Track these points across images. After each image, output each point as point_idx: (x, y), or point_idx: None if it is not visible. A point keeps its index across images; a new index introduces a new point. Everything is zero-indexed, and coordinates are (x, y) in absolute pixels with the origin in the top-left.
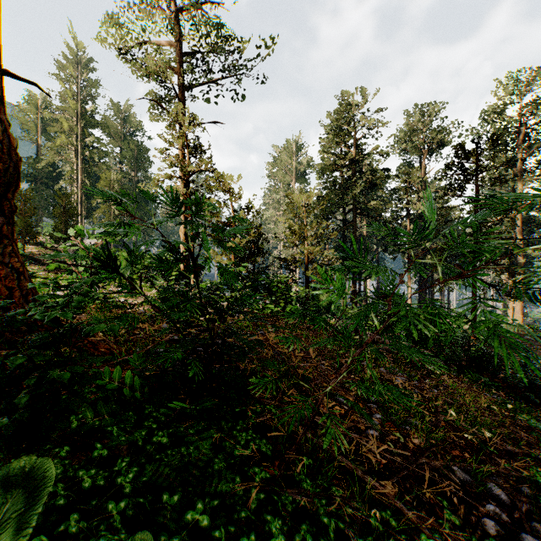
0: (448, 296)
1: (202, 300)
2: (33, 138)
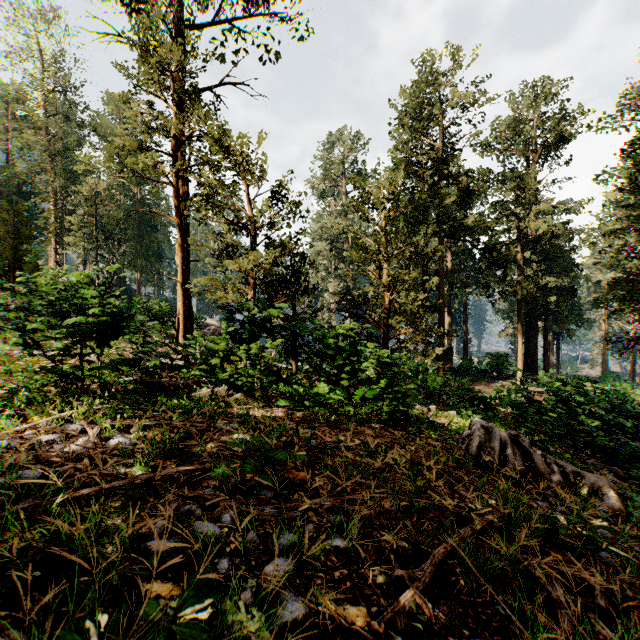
0: (557, 353)
1: (171, 381)
2: (0, 141)
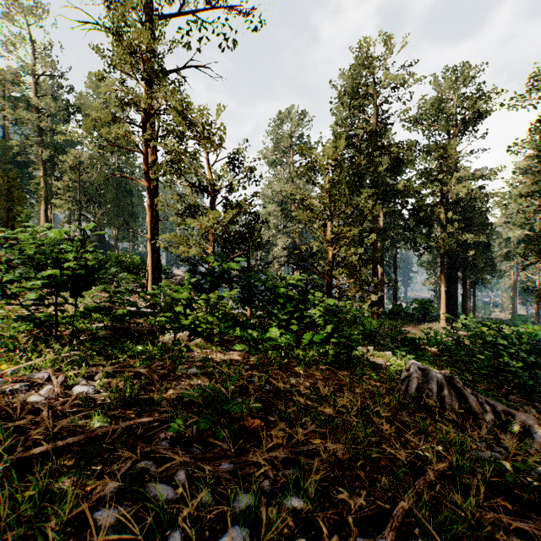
0: (473, 299)
1: (138, 327)
2: None
